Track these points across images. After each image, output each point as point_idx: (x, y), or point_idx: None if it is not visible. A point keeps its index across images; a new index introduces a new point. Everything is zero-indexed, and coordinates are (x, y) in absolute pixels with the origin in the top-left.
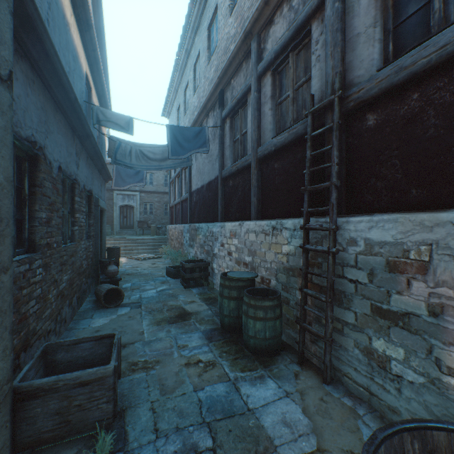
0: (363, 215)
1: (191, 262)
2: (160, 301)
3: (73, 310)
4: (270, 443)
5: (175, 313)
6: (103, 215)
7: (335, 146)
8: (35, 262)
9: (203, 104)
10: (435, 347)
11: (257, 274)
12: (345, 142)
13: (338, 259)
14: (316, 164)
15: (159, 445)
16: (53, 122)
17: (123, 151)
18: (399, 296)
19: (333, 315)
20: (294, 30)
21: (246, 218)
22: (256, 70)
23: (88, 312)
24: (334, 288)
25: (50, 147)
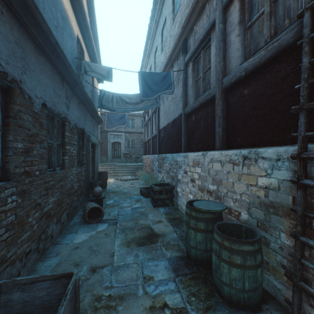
0: None
1: (159, 185)
2: (133, 219)
3: (62, 225)
4: None
5: (144, 234)
6: (96, 148)
7: None
8: (5, 191)
9: (168, 56)
10: None
11: (226, 206)
12: None
13: None
14: (313, 75)
15: None
16: (34, 62)
17: (106, 98)
18: None
19: None
20: None
21: (209, 149)
22: (221, 2)
23: (75, 226)
24: None
25: (29, 84)
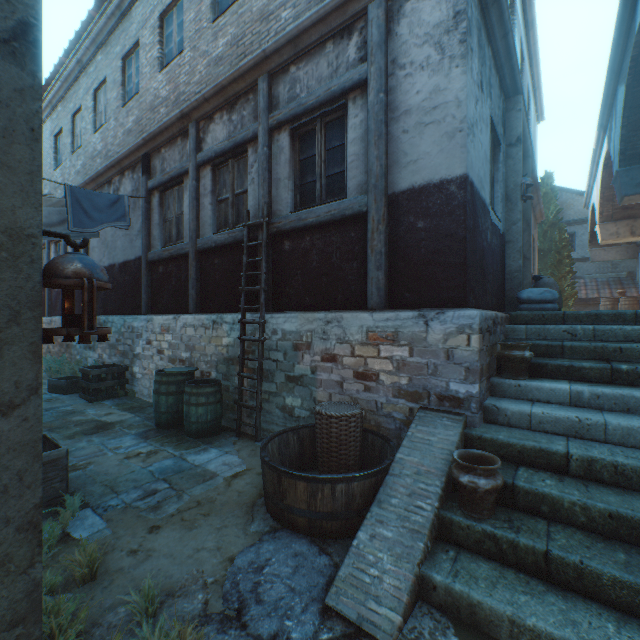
0: (282, 312)
1: (97, 368)
2: (59, 419)
3: None
4: (215, 474)
5: (91, 426)
6: None
7: (264, 259)
8: None
9: (116, 159)
10: (314, 391)
11: (198, 368)
12: (272, 256)
13: (266, 345)
14: (252, 268)
15: (123, 496)
16: None
17: None
18: (299, 365)
19: (263, 389)
20: (234, 144)
21: (183, 311)
22: (195, 158)
23: None
24: (264, 368)
25: None
